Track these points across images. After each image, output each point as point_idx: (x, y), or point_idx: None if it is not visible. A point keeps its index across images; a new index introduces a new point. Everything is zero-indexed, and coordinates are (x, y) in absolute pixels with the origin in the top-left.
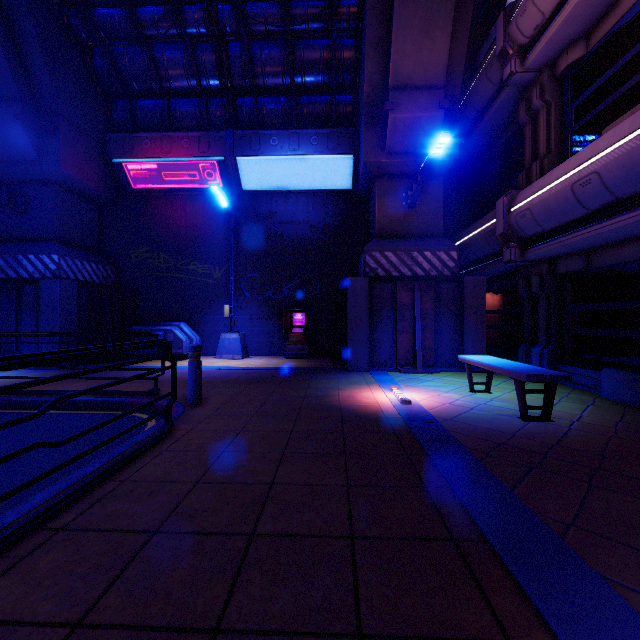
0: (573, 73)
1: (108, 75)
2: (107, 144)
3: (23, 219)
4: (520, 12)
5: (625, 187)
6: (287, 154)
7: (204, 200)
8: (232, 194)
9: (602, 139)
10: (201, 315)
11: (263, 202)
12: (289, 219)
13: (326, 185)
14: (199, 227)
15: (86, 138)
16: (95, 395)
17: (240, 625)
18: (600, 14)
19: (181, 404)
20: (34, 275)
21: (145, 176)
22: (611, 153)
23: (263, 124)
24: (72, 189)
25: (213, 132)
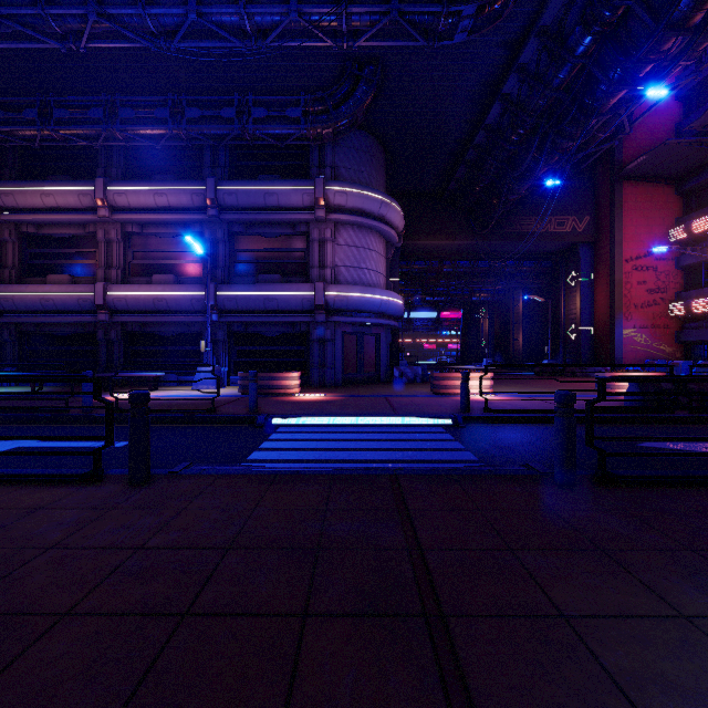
0: (29, 235)
1: None
2: None
3: None
4: (5, 194)
5: (63, 308)
6: None
7: None
8: None
9: (55, 287)
10: None
11: None
12: None
13: None
14: None
15: None
16: None
17: (45, 403)
18: (46, 224)
19: None
20: None
21: None
22: (59, 295)
23: None
24: None
25: None
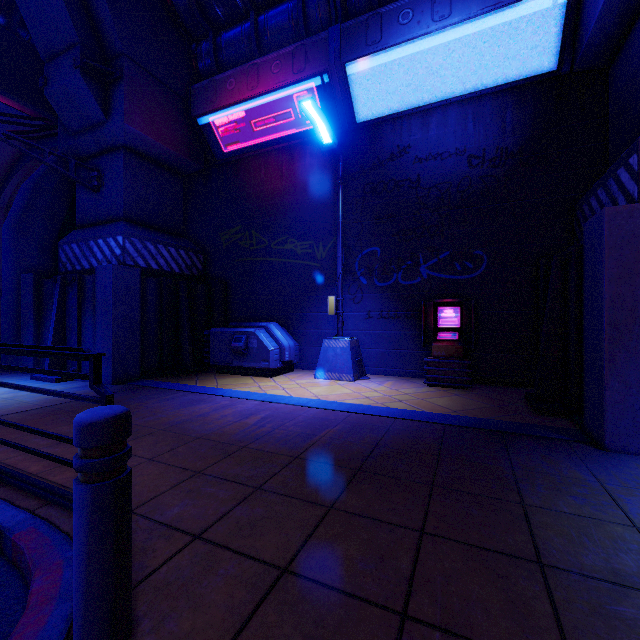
0: None
1: (186, 3)
2: (191, 99)
3: (98, 198)
4: None
5: None
6: (428, 31)
7: (304, 150)
8: (341, 133)
9: None
10: (300, 312)
11: (387, 134)
12: (430, 152)
13: (501, 76)
14: (297, 189)
15: (162, 89)
16: (7, 483)
17: None
18: None
19: (60, 634)
20: (102, 264)
21: (233, 132)
22: None
23: (387, 2)
24: (148, 156)
25: (311, 37)
